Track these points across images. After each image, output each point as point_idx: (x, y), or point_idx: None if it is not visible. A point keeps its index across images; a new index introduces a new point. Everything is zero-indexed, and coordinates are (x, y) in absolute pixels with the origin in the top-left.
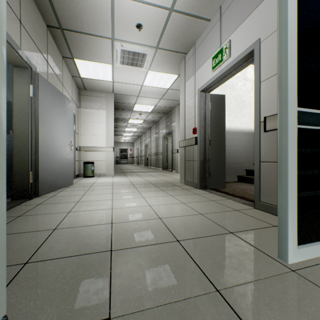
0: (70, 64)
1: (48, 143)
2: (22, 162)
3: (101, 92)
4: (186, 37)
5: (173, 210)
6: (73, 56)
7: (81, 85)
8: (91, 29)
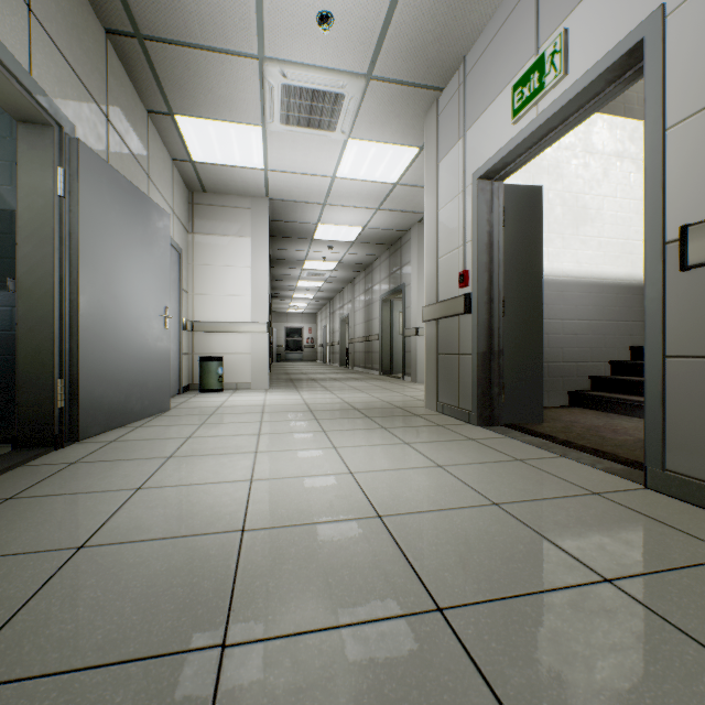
0: (167, 128)
1: (106, 310)
2: (38, 358)
3: (239, 197)
4: (442, 43)
5: (414, 488)
6: (172, 108)
7: (195, 181)
8: (210, 35)
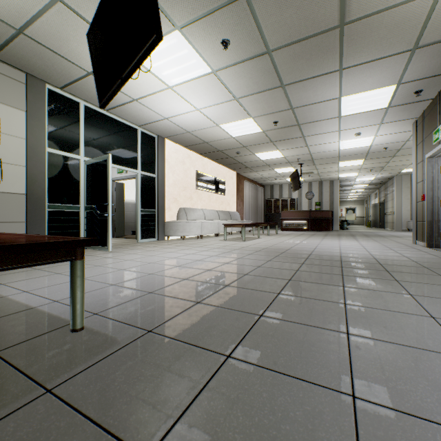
0: None
1: None
2: None
3: None
4: None
5: None
6: None
7: None
8: None
